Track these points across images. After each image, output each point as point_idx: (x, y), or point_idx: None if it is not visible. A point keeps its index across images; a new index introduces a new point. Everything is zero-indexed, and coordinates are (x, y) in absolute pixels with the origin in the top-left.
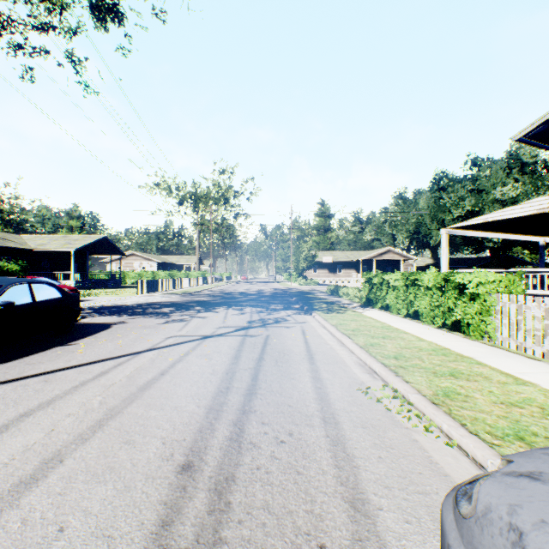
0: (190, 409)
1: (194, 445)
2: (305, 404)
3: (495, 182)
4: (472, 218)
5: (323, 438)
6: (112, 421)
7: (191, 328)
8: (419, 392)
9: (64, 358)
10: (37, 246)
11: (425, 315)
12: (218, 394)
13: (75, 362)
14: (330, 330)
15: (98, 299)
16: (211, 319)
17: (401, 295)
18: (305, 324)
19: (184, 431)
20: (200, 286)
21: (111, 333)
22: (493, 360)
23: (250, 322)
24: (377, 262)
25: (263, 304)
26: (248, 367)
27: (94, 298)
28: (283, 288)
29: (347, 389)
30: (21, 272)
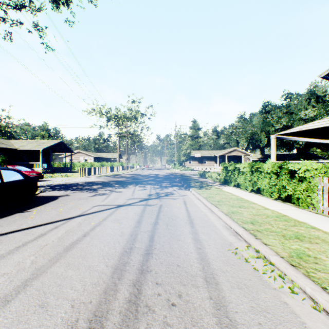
0: (100, 269)
1: (97, 309)
2: (190, 264)
3: (300, 107)
4: (286, 129)
5: (207, 301)
6: (36, 281)
7: (110, 199)
8: (278, 254)
9: (18, 223)
10: (19, 147)
11: (265, 191)
12: (123, 254)
13: (24, 225)
14: (203, 201)
15: (55, 180)
16: (124, 193)
17: (247, 177)
18: (186, 197)
19: (91, 292)
20: (119, 171)
21: (57, 203)
22: (322, 225)
23: (150, 195)
24: (228, 157)
25: (158, 182)
26: (147, 230)
27: (53, 179)
28: (170, 173)
29: (220, 249)
30: (2, 162)
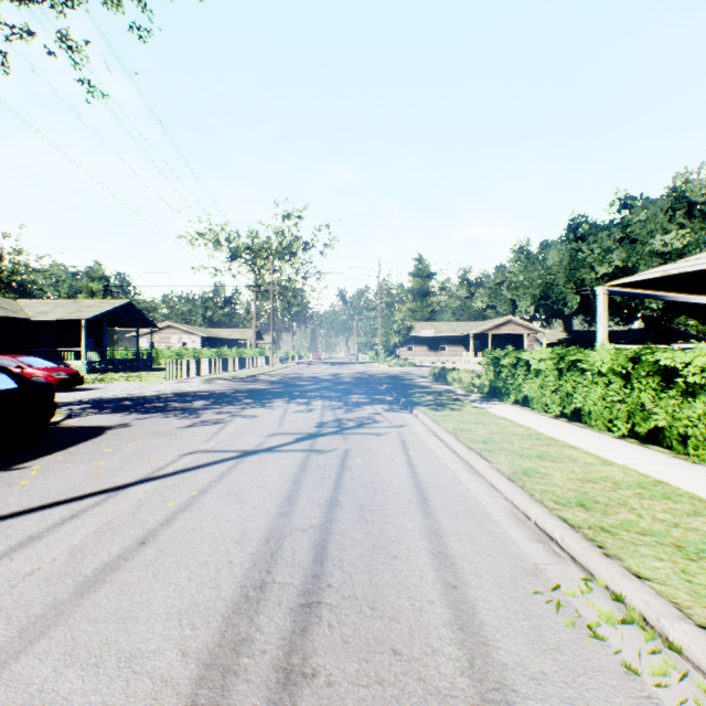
0: (162, 666)
1: None
2: (430, 646)
3: (653, 228)
4: (622, 277)
5: None
6: None
7: (227, 435)
8: (685, 613)
9: None
10: (36, 315)
11: (594, 416)
12: (238, 606)
13: None
14: (447, 441)
15: (110, 387)
16: (261, 420)
17: (549, 384)
18: (405, 429)
19: None
20: (257, 368)
21: (98, 445)
22: None
23: (320, 426)
24: (493, 337)
25: (341, 394)
26: (309, 524)
27: (106, 386)
28: (368, 371)
29: (512, 589)
30: None
